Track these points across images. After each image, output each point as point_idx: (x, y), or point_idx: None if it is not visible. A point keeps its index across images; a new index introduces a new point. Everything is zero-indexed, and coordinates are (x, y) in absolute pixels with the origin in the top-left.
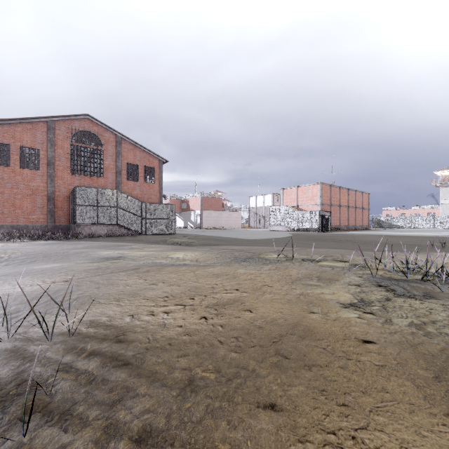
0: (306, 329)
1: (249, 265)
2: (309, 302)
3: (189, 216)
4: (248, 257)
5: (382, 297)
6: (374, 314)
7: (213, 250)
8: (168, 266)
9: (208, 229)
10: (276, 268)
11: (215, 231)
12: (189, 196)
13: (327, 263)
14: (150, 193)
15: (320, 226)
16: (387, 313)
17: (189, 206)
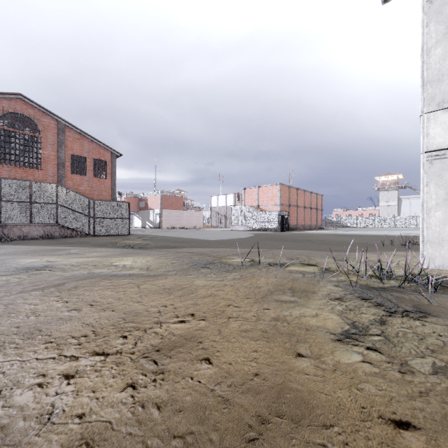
0: (300, 399)
1: (210, 273)
2: (291, 335)
3: (148, 215)
4: (209, 262)
5: (375, 317)
6: (380, 352)
7: (169, 254)
8: (106, 278)
9: (168, 228)
10: (242, 277)
11: (175, 231)
12: (147, 194)
13: (296, 268)
14: (101, 189)
15: (279, 225)
16: (395, 348)
17: (147, 205)
